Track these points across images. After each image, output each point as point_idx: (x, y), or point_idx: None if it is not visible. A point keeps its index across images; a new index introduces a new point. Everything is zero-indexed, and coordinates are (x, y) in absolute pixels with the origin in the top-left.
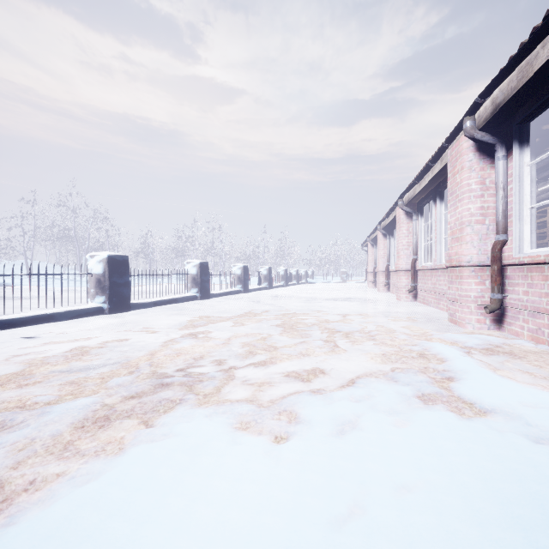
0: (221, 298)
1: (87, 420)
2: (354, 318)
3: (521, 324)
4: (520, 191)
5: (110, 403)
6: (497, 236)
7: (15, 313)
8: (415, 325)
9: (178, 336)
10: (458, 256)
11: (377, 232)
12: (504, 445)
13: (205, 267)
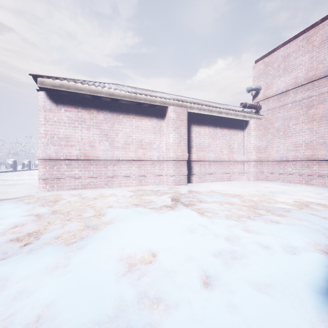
0: (2, 173)
1: None
2: None
3: None
4: None
5: None
6: None
7: None
8: None
9: None
10: None
11: None
12: None
13: None
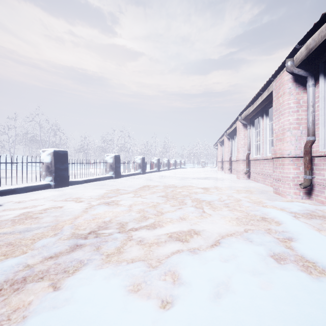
0: (128, 177)
1: (6, 283)
2: (213, 191)
3: (325, 196)
4: (324, 107)
5: (31, 264)
6: (308, 137)
7: None
8: (253, 196)
9: (96, 204)
10: (281, 150)
11: (224, 137)
12: None
13: (118, 158)
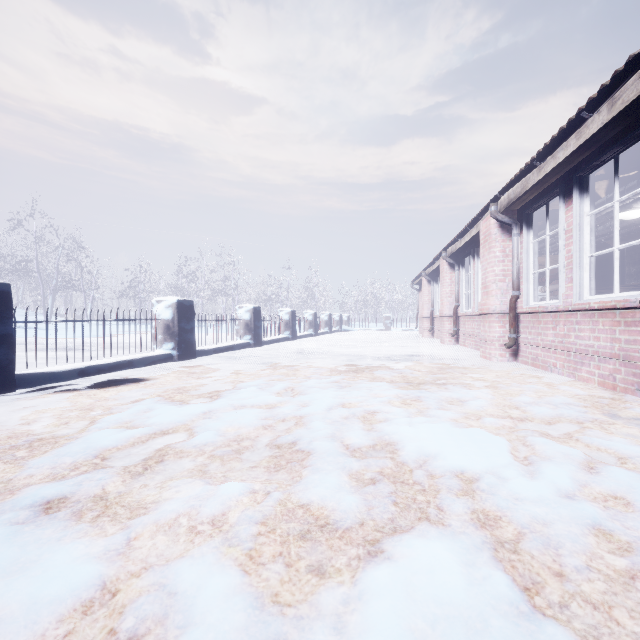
0: (217, 355)
1: None
2: (454, 408)
3: None
4: None
5: None
6: None
7: None
8: (604, 432)
9: None
10: None
11: (441, 261)
12: None
13: (187, 308)
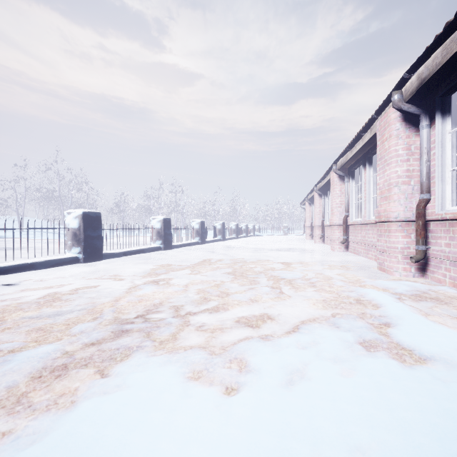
0: (182, 248)
1: (45, 369)
2: (296, 266)
3: (443, 272)
4: (442, 156)
5: (70, 351)
6: (422, 195)
7: (3, 262)
8: (349, 273)
9: (142, 283)
10: (387, 212)
11: (314, 192)
12: (452, 398)
13: (168, 222)
